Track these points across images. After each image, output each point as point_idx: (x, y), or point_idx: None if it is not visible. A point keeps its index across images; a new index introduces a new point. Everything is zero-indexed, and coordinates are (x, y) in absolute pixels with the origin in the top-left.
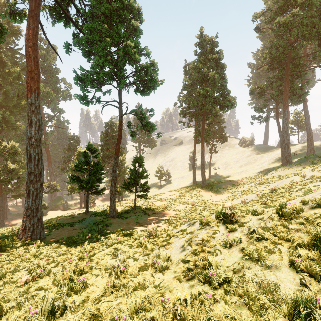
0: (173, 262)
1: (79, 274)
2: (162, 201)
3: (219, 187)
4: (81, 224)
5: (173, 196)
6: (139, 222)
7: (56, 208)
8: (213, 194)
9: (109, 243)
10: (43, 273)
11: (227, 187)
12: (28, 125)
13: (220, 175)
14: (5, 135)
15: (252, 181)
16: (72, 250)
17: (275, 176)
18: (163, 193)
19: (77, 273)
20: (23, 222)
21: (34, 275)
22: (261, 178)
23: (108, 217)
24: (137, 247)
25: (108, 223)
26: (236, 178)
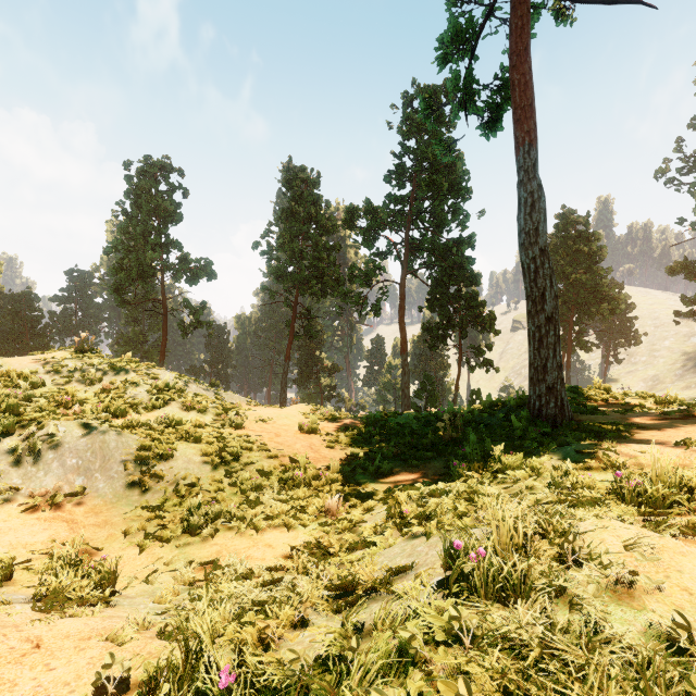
0: None
1: None
2: None
3: None
4: None
5: None
6: None
7: None
8: None
9: None
10: None
11: None
12: (404, 374)
13: None
14: None
15: None
16: None
17: None
18: None
19: None
20: None
21: None
22: None
23: None
24: None
25: None
26: None
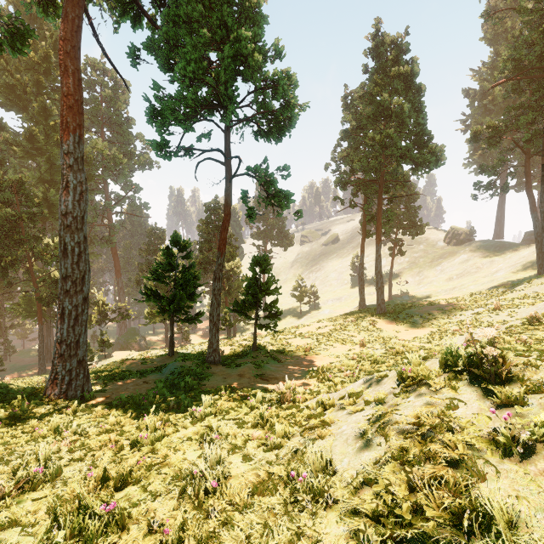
0: (341, 479)
1: (118, 486)
2: (305, 339)
3: (413, 316)
4: (157, 375)
5: (324, 330)
6: (260, 375)
7: (128, 348)
8: (400, 328)
9: (198, 413)
10: (42, 477)
11: (429, 316)
12: (63, 191)
13: (410, 295)
14: (51, 228)
15: (478, 305)
16: (127, 424)
17: (529, 294)
18: (306, 324)
19: (113, 484)
20: (53, 366)
21: (19, 482)
22: (498, 299)
23: (205, 364)
24: (254, 426)
25: (203, 375)
26: (444, 300)
